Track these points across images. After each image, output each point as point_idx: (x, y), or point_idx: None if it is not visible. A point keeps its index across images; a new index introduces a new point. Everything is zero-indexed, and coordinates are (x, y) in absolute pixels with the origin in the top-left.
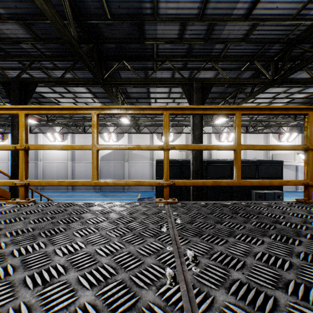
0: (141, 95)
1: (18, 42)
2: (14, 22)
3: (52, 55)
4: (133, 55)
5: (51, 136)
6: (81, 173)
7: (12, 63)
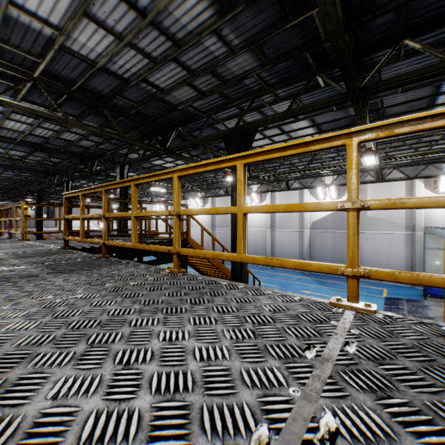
0: (412, 106)
1: (243, 79)
2: (246, 50)
3: (276, 82)
4: (431, 17)
5: (248, 197)
6: (283, 246)
7: (229, 111)
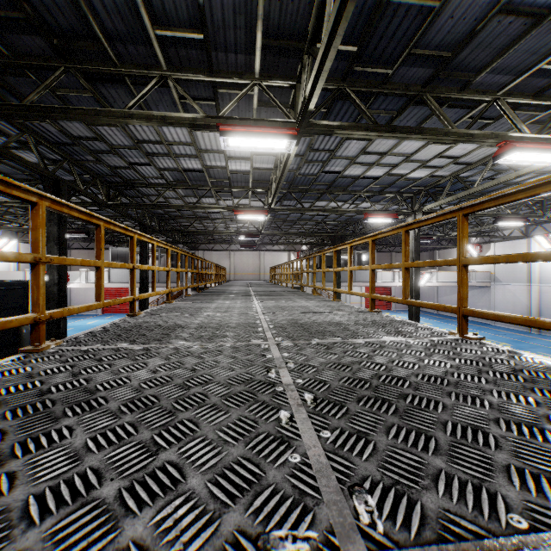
0: None
1: None
2: None
3: None
4: None
5: None
6: None
7: None
